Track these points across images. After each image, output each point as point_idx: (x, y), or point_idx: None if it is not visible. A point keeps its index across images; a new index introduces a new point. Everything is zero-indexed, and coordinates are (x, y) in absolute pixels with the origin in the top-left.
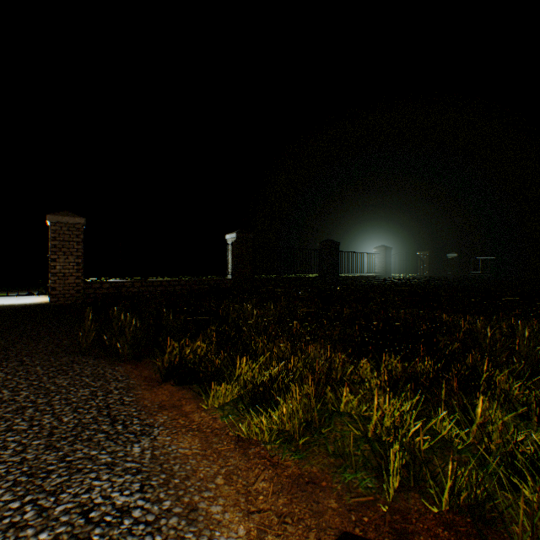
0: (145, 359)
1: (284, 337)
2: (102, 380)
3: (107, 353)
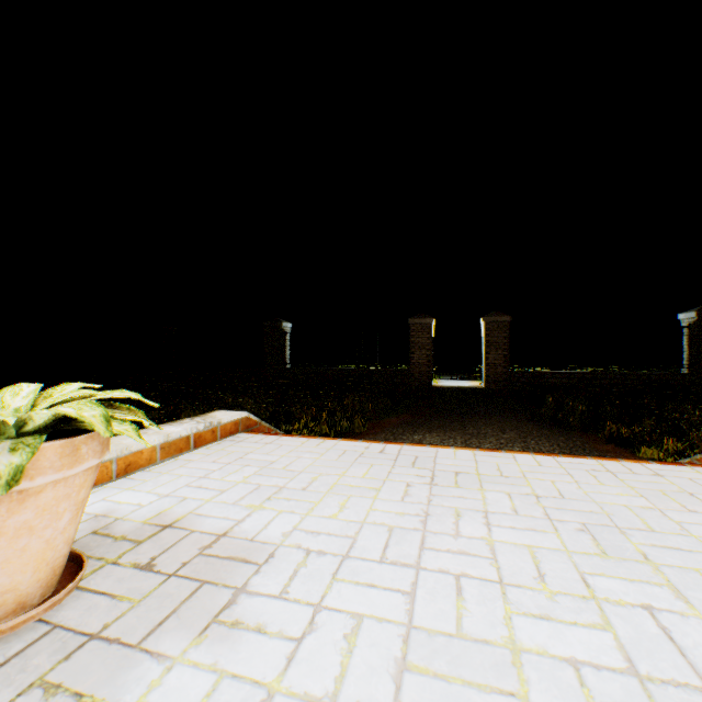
0: (587, 432)
1: None
2: (565, 435)
3: (559, 425)
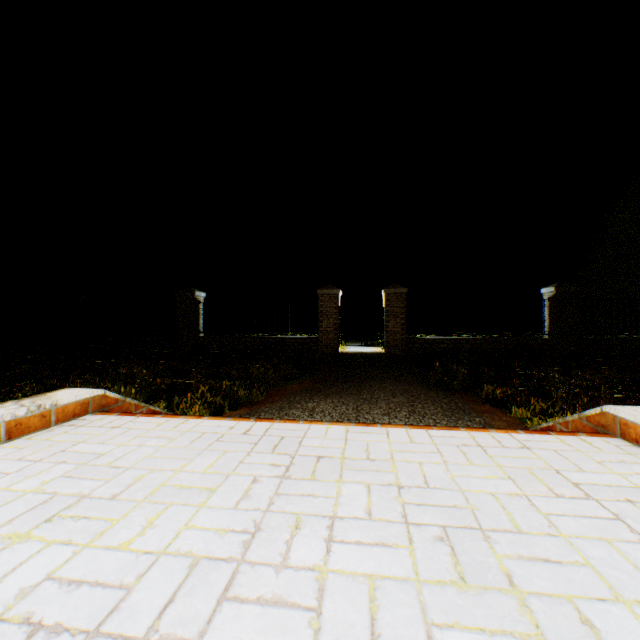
0: (468, 393)
1: (585, 397)
2: (449, 397)
3: (445, 387)
